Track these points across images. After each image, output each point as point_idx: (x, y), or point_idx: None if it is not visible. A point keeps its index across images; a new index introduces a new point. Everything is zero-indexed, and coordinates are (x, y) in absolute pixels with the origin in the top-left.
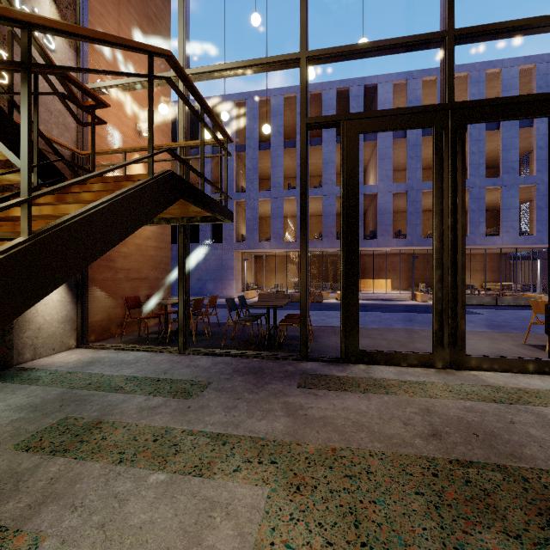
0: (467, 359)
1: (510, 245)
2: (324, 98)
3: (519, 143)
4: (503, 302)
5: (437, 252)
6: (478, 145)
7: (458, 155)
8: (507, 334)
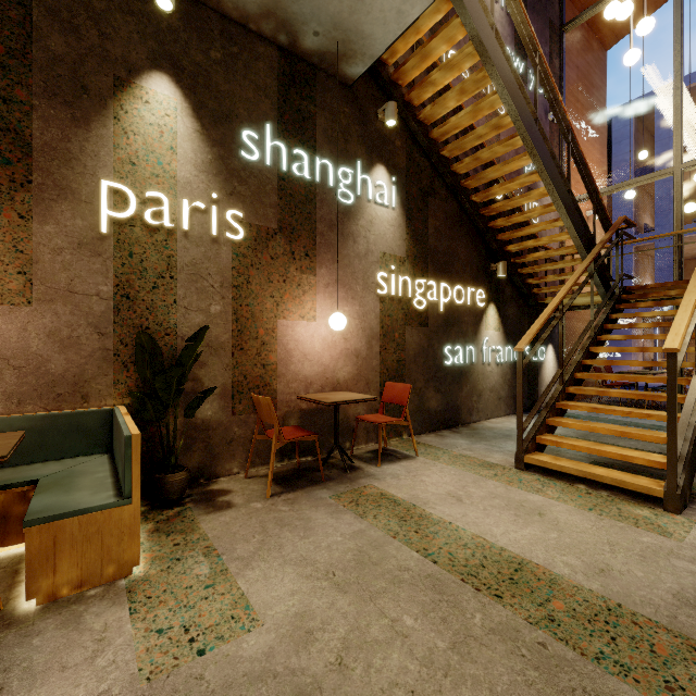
0: None
1: None
2: None
3: None
4: None
5: None
6: None
7: None
8: None
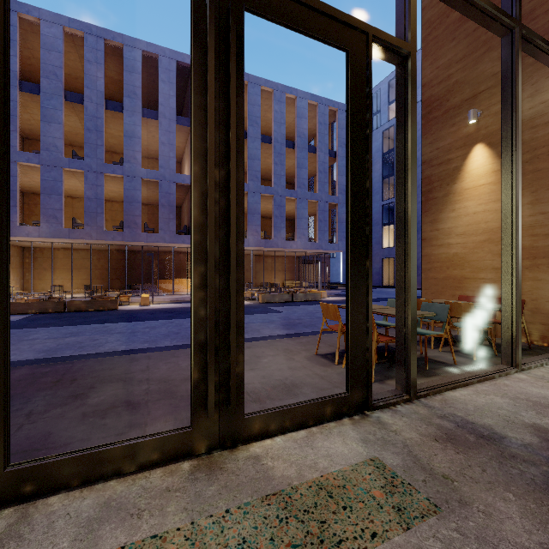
0: (247, 423)
1: (302, 249)
2: (126, 55)
3: (308, 166)
4: (297, 299)
5: (199, 230)
6: (280, 158)
7: (232, 51)
8: (301, 341)
